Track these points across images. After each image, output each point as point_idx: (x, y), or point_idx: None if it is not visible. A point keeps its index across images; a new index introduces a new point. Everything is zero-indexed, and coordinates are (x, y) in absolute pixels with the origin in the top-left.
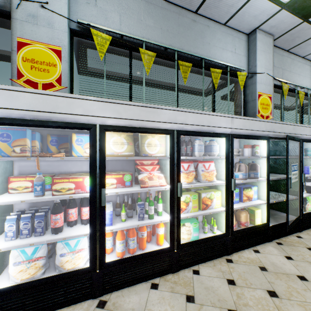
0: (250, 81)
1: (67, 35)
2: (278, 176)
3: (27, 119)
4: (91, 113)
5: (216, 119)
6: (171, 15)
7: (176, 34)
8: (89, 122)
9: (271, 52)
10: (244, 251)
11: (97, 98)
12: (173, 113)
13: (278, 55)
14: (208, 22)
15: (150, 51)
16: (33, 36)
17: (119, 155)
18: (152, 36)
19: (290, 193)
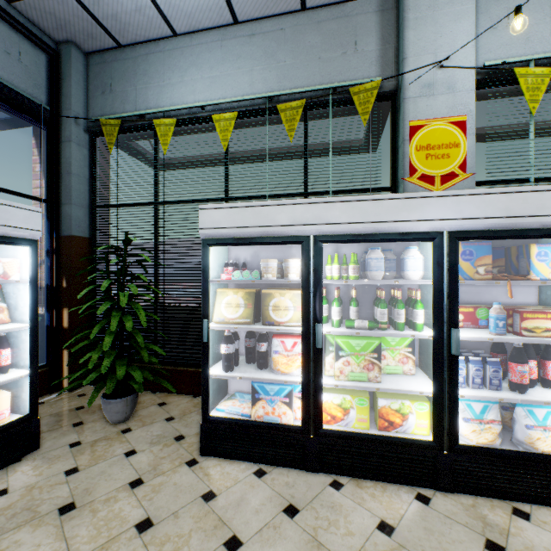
0: None
1: (474, 94)
2: None
3: (500, 230)
4: None
5: None
6: None
7: None
8: None
9: None
10: None
11: None
12: None
13: None
14: None
15: None
16: (428, 113)
17: None
18: None
19: None
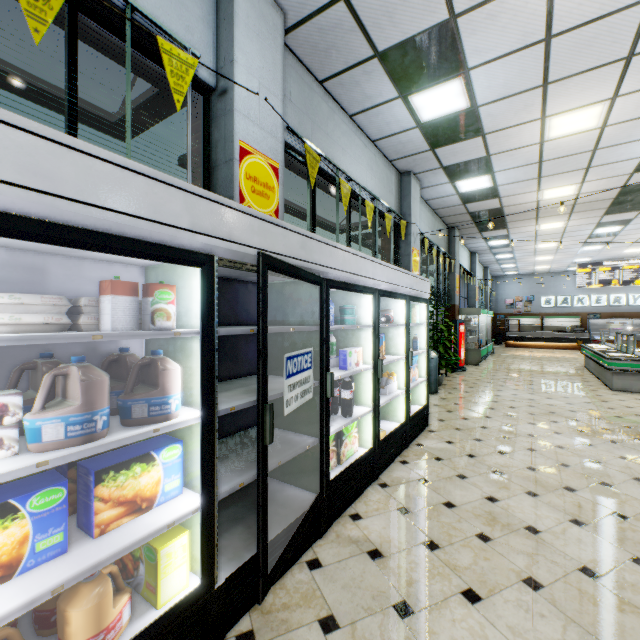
0: (222, 105)
1: None
2: None
3: None
4: None
5: None
6: None
7: None
8: None
9: (278, 50)
10: None
11: None
12: None
13: (302, 82)
14: None
15: None
16: None
17: None
18: None
19: (304, 430)
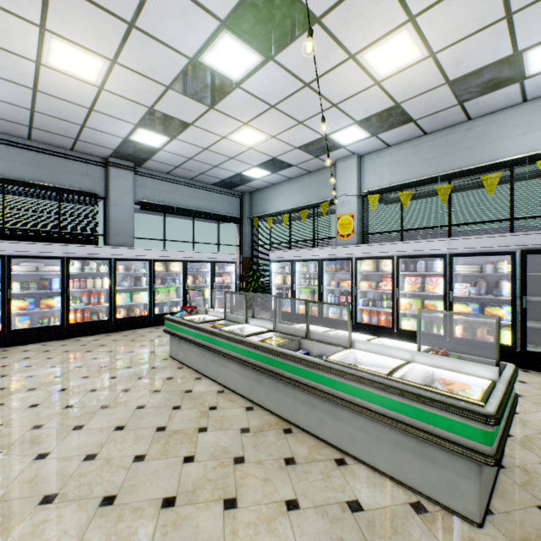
0: None
1: (356, 205)
2: None
3: (331, 258)
4: (351, 253)
5: (430, 244)
6: (437, 142)
7: (443, 156)
8: (350, 256)
9: None
10: None
11: (353, 246)
12: (392, 246)
13: None
14: (493, 116)
15: (407, 191)
16: (342, 212)
17: (367, 271)
18: (417, 171)
19: None
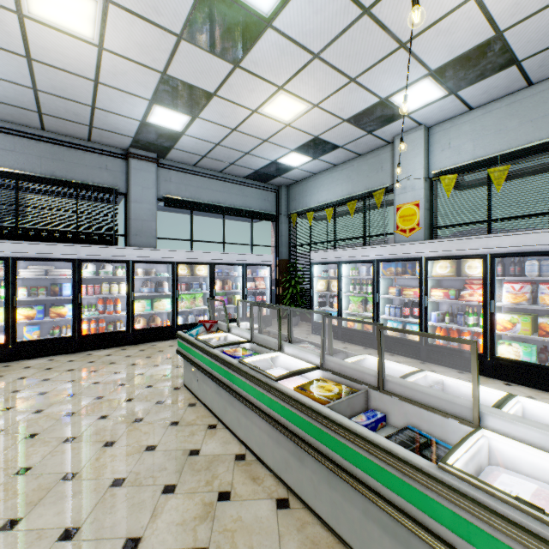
0: None
1: (423, 190)
2: None
3: (391, 259)
4: (419, 251)
5: None
6: None
7: None
8: (418, 256)
9: None
10: None
11: (422, 242)
12: (483, 240)
13: None
14: None
15: (501, 166)
16: (403, 201)
17: (442, 275)
18: (515, 138)
19: None
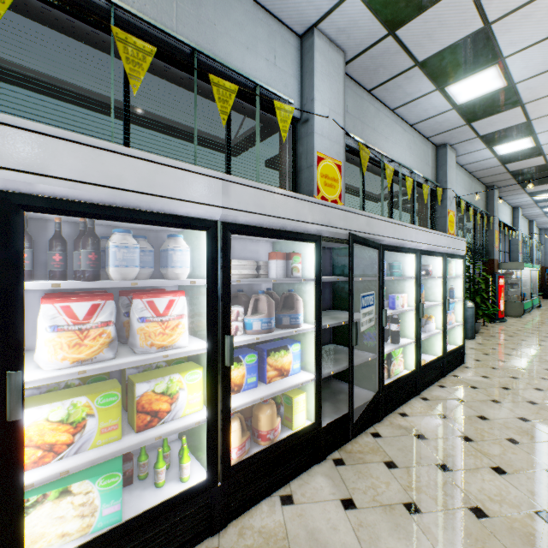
0: (304, 130)
1: None
2: (342, 318)
3: None
4: None
5: (175, 177)
6: None
7: None
8: None
9: (341, 81)
10: (259, 507)
11: None
12: None
13: (355, 95)
14: None
15: None
16: None
17: None
18: None
19: (365, 348)
